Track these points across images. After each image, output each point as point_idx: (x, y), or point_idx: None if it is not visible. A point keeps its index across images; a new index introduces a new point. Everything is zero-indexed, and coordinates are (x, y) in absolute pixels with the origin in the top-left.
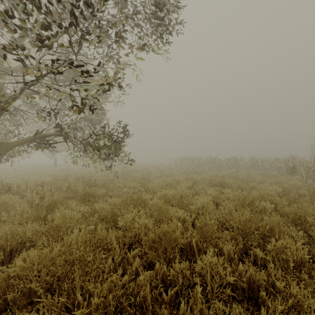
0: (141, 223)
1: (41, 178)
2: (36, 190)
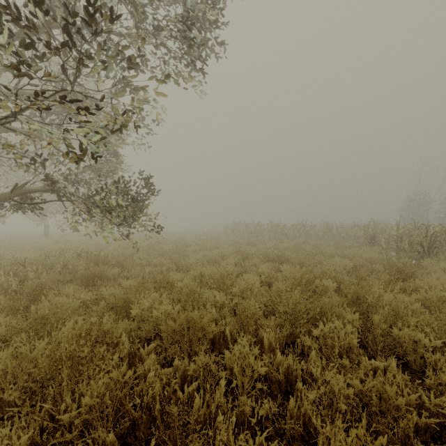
0: (162, 311)
1: (23, 254)
2: (13, 271)
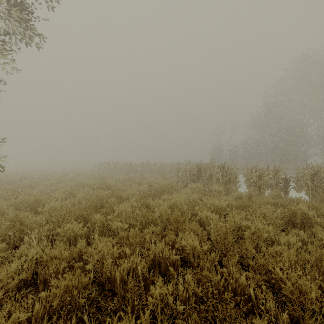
0: None
1: None
2: None
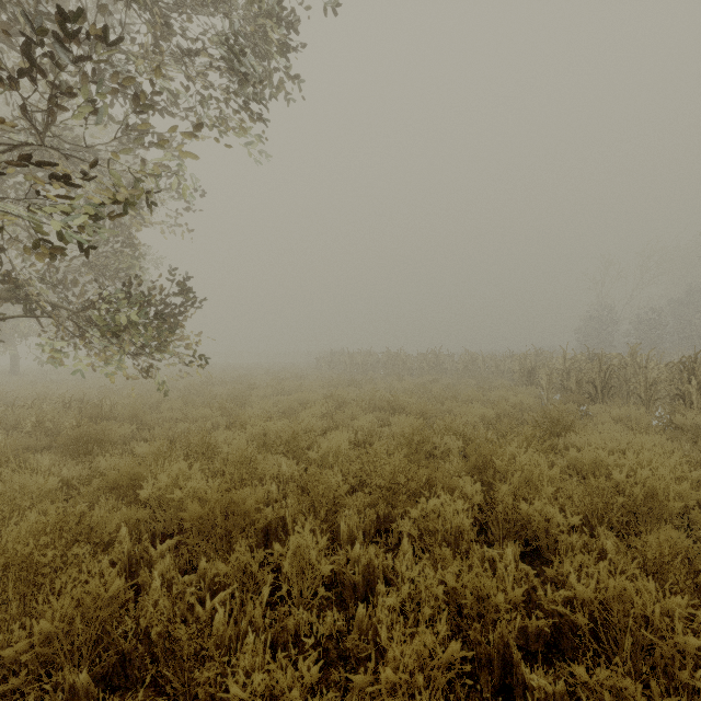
0: (191, 490)
1: None
2: None
